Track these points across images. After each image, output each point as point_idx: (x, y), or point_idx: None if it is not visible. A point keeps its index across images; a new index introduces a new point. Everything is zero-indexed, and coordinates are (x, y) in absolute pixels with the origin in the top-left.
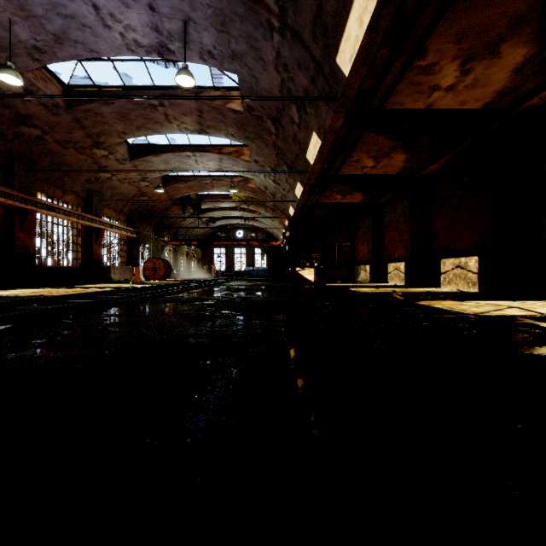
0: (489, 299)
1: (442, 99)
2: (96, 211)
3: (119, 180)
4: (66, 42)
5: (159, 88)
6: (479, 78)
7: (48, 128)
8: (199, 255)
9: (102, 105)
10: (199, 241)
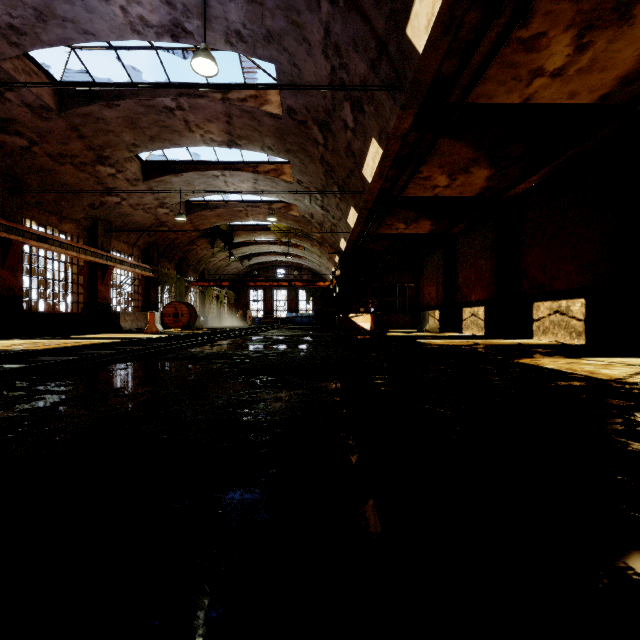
0: (610, 354)
1: (545, 89)
2: (103, 243)
3: (130, 206)
4: (51, 19)
5: (177, 86)
6: (599, 57)
7: (36, 137)
8: (231, 299)
9: (105, 107)
10: (231, 282)
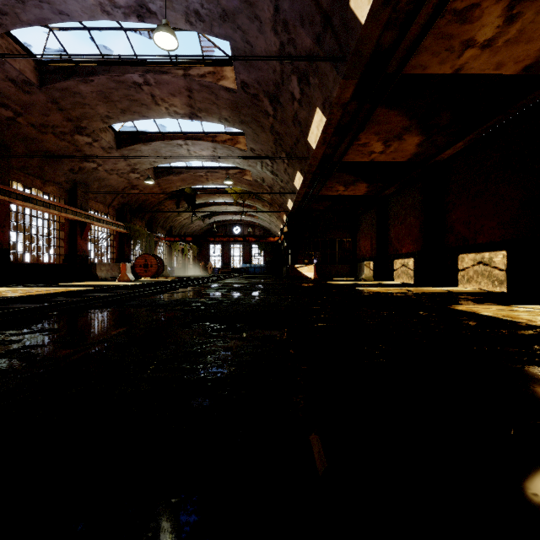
0: (535, 301)
1: (474, 60)
2: (82, 203)
3: (106, 171)
4: (28, 0)
5: (144, 63)
6: (526, 28)
7: (20, 109)
8: (195, 252)
9: (80, 83)
10: (193, 237)
